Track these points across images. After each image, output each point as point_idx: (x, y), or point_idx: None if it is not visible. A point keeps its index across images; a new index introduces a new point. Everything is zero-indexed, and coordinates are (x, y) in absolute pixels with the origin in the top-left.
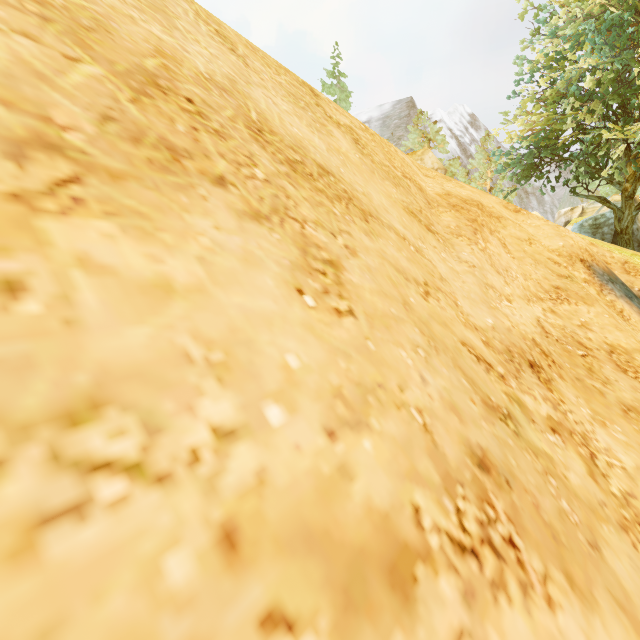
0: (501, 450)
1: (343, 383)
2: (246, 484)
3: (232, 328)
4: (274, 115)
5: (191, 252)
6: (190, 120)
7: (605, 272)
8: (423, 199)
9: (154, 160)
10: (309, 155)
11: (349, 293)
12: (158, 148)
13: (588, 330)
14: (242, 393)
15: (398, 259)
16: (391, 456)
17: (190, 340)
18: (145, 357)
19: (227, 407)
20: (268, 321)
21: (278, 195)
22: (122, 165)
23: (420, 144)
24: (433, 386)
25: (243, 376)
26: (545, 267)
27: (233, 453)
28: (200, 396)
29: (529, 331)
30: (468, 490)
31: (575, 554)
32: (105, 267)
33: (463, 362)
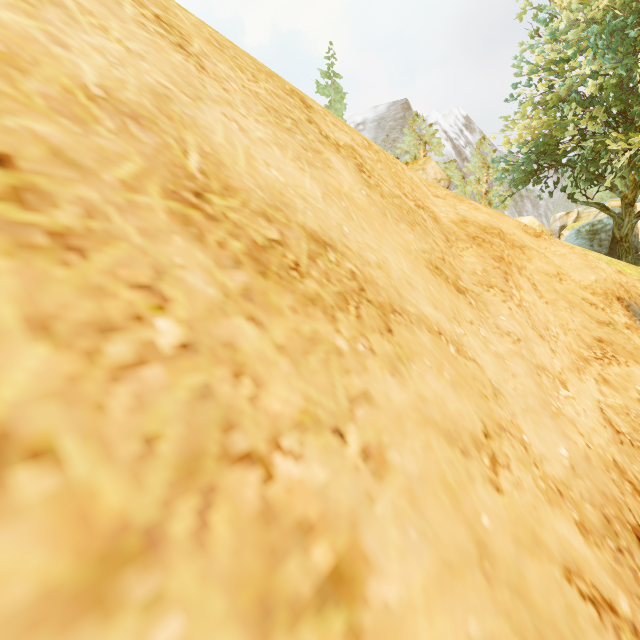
0: None
1: None
2: None
3: None
4: (237, 152)
5: None
6: None
7: None
8: (441, 235)
9: None
10: (294, 218)
11: None
12: None
13: None
14: None
15: (443, 399)
16: None
17: None
18: None
19: None
20: None
21: (211, 384)
22: None
23: (416, 147)
24: None
25: None
26: (581, 311)
27: None
28: None
29: (604, 443)
30: None
31: None
32: None
33: None
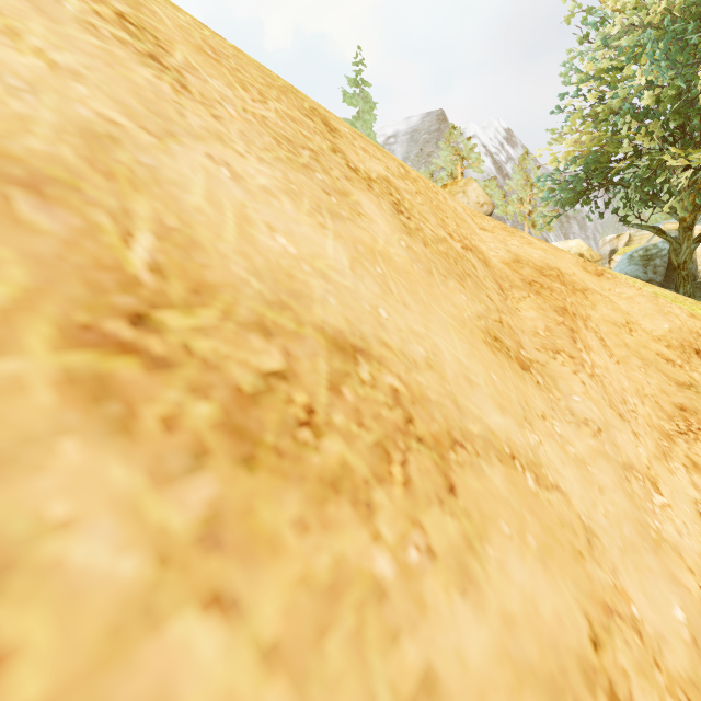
0: None
1: None
2: None
3: None
4: (225, 216)
5: None
6: None
7: None
8: (494, 284)
9: None
10: (309, 317)
11: None
12: None
13: None
14: None
15: (535, 602)
16: None
17: None
18: None
19: None
20: None
21: None
22: None
23: (452, 162)
24: None
25: None
26: (657, 370)
27: None
28: None
29: None
30: None
31: None
32: None
33: None
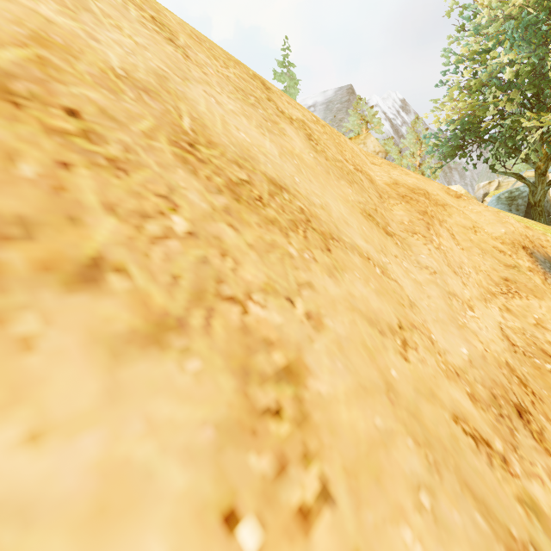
0: None
1: None
2: None
3: None
4: (216, 118)
5: None
6: (59, 149)
7: (546, 259)
8: (375, 193)
9: None
10: (258, 167)
11: (318, 433)
12: None
13: (544, 329)
14: None
15: (368, 299)
16: None
17: None
18: None
19: None
20: None
21: (207, 257)
22: None
23: (359, 126)
24: None
25: None
26: (492, 257)
27: None
28: None
29: (500, 350)
30: None
31: None
32: None
33: (466, 465)
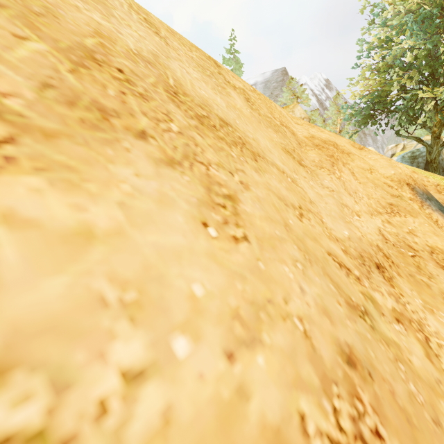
0: (363, 344)
1: (240, 304)
2: (152, 428)
3: (146, 266)
4: (187, 81)
5: (113, 198)
6: (119, 86)
7: (424, 192)
8: (295, 141)
9: (86, 120)
10: (213, 111)
11: (244, 221)
12: (90, 109)
13: (414, 236)
14: (152, 329)
15: (279, 189)
16: (280, 367)
17: (106, 283)
18: (60, 308)
19: (137, 347)
20: (178, 255)
21: (189, 144)
22: (56, 125)
23: (291, 100)
24: (309, 294)
25: (154, 312)
26: (382, 189)
27: (141, 396)
28: (112, 340)
29: (374, 239)
30: (341, 388)
31: (425, 434)
32: (29, 220)
33: (330, 269)
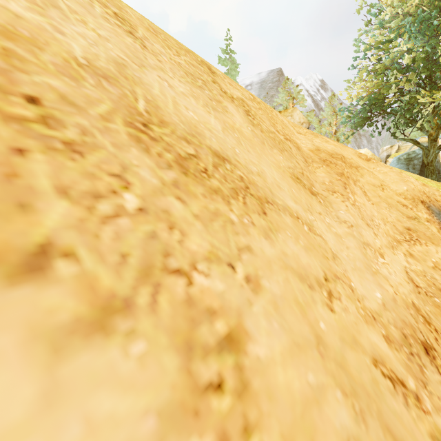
0: None
1: None
2: None
3: None
4: (168, 100)
5: None
6: (15, 135)
7: (440, 211)
8: (301, 158)
9: None
10: (204, 142)
11: (257, 401)
12: None
13: None
14: None
15: (298, 256)
16: None
17: None
18: None
19: None
20: None
21: (156, 231)
22: None
23: (287, 101)
24: None
25: None
26: (396, 210)
27: None
28: None
29: (406, 292)
30: None
31: None
32: None
33: (386, 409)
